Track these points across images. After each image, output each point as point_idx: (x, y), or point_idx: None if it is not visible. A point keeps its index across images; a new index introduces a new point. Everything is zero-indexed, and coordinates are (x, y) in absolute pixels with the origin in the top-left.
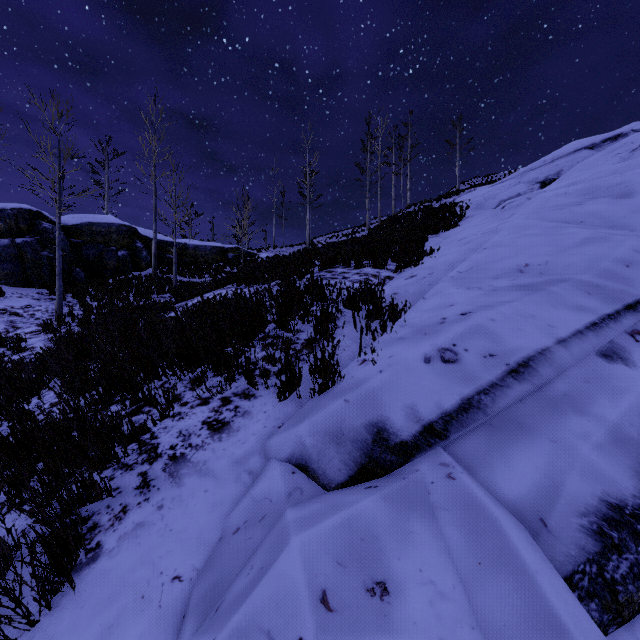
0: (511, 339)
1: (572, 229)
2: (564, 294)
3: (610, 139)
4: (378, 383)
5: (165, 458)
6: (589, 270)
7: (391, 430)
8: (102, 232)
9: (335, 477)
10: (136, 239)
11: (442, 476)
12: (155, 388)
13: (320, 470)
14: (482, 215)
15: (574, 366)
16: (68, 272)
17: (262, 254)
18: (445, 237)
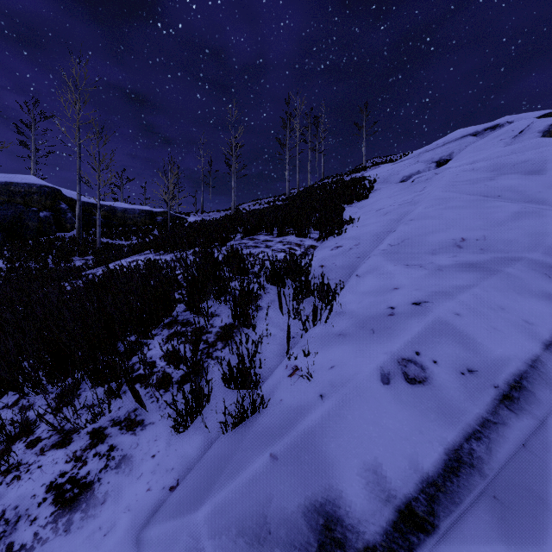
0: (490, 344)
1: (497, 202)
2: (523, 277)
3: (490, 128)
4: (320, 421)
5: None
6: (535, 247)
7: (347, 521)
8: (21, 192)
9: None
10: (60, 200)
11: None
12: (4, 407)
13: None
14: (388, 188)
15: None
16: None
17: (190, 218)
18: (360, 207)
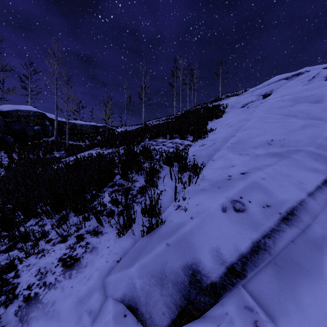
0: (279, 193)
1: (293, 119)
2: (302, 160)
3: (295, 75)
4: (190, 229)
5: (20, 299)
6: (311, 144)
7: (203, 272)
8: (24, 115)
9: (160, 321)
10: (45, 120)
11: (250, 324)
12: (31, 225)
13: (147, 314)
14: (234, 111)
15: (321, 212)
16: (2, 138)
17: (118, 129)
18: (217, 122)
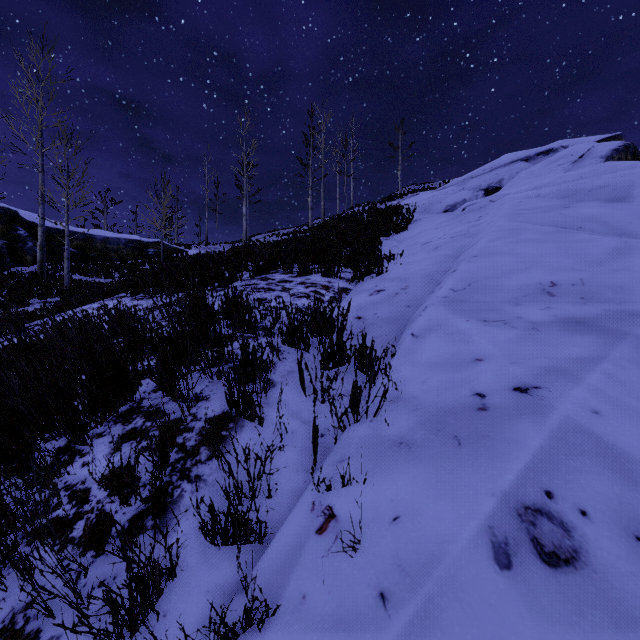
0: None
1: (585, 235)
2: None
3: (543, 153)
4: None
5: None
6: None
7: None
8: None
9: None
10: (17, 225)
11: None
12: None
13: None
14: (431, 219)
15: None
16: None
17: (191, 251)
18: (399, 240)
